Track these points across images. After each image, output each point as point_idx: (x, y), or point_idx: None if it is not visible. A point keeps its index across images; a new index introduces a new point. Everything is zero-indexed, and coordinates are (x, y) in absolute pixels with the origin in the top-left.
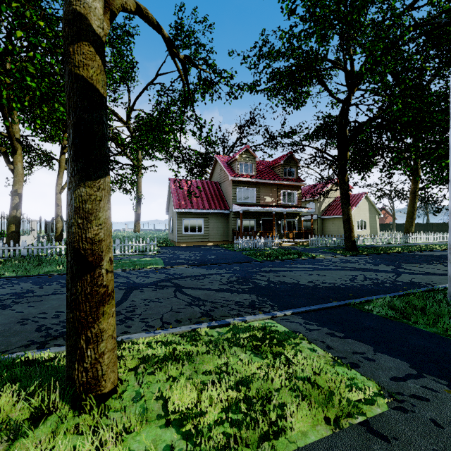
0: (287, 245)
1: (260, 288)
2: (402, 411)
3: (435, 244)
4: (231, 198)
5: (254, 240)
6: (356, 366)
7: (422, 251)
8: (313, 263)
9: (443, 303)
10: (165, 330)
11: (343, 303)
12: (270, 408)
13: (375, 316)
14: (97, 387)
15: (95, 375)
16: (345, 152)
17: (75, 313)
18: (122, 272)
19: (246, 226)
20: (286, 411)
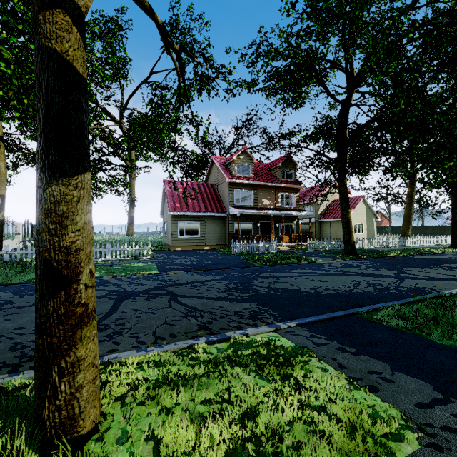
0: (286, 249)
1: (260, 296)
2: (436, 450)
3: (432, 248)
4: (228, 200)
5: (252, 244)
6: (375, 390)
7: (420, 254)
8: (314, 267)
9: (455, 312)
10: (159, 346)
11: (350, 312)
12: (283, 450)
13: (385, 327)
14: (73, 429)
15: (70, 414)
16: (345, 154)
17: (45, 339)
18: (112, 279)
19: (244, 229)
20: (302, 453)
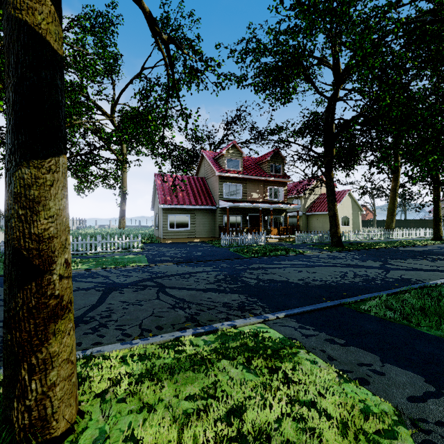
0: (274, 241)
1: (249, 287)
2: None
3: (415, 240)
4: (218, 194)
5: (241, 236)
6: (366, 383)
7: (404, 246)
8: (301, 259)
9: (442, 302)
10: (144, 339)
11: (337, 303)
12: None
13: (373, 318)
14: (45, 431)
15: (42, 414)
16: (331, 148)
17: (13, 334)
18: (102, 271)
19: (233, 222)
20: None
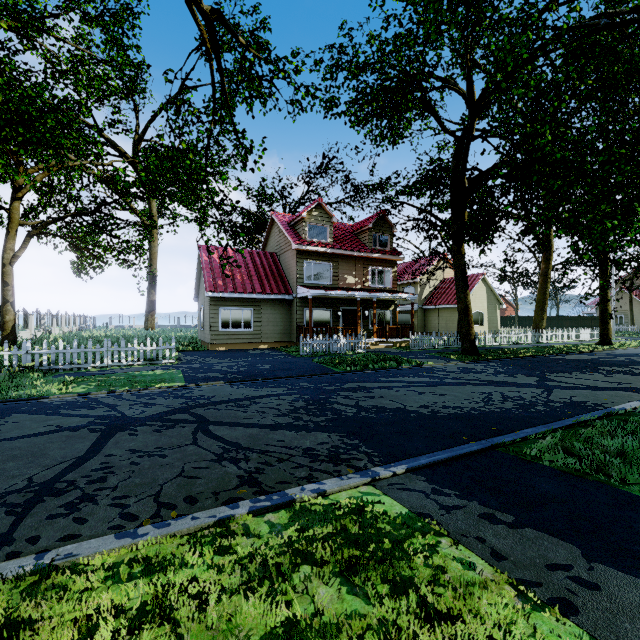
0: (379, 347)
1: (345, 420)
2: None
3: (575, 345)
4: (295, 277)
5: (331, 340)
6: (571, 610)
7: (563, 354)
8: (421, 374)
9: None
10: (161, 524)
11: (487, 445)
12: None
13: (549, 471)
14: None
15: None
16: (462, 211)
17: None
18: (107, 396)
19: (319, 319)
20: None
